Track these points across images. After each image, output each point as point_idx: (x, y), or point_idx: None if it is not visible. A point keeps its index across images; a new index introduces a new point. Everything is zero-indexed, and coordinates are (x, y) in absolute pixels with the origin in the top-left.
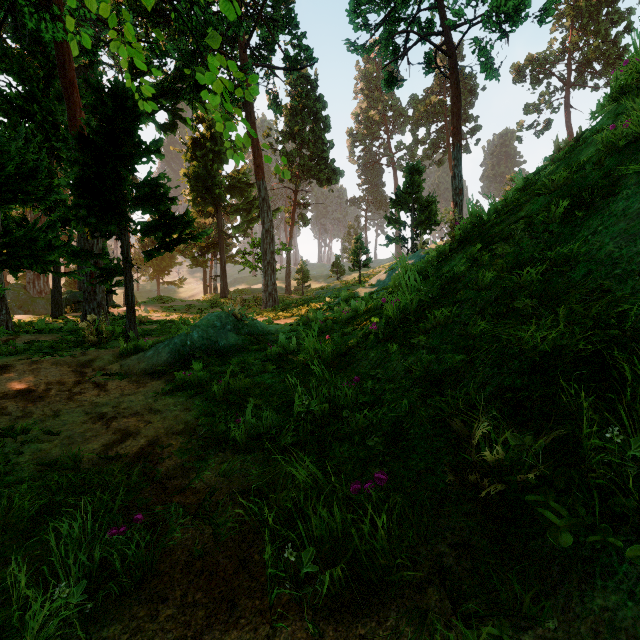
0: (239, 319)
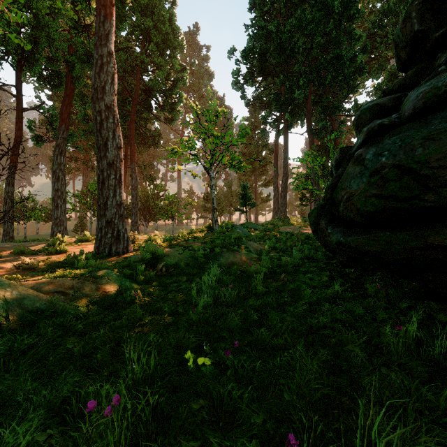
0: None
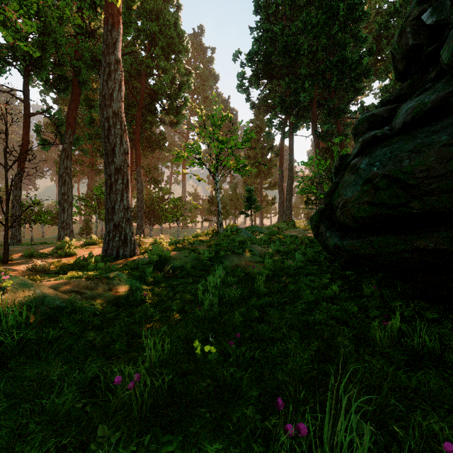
0: None
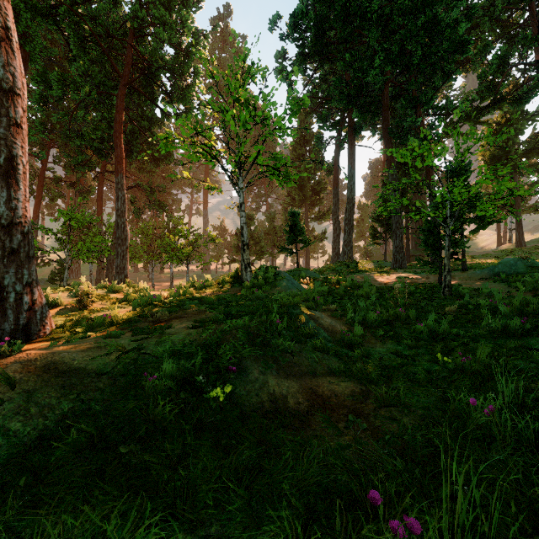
0: (524, 259)
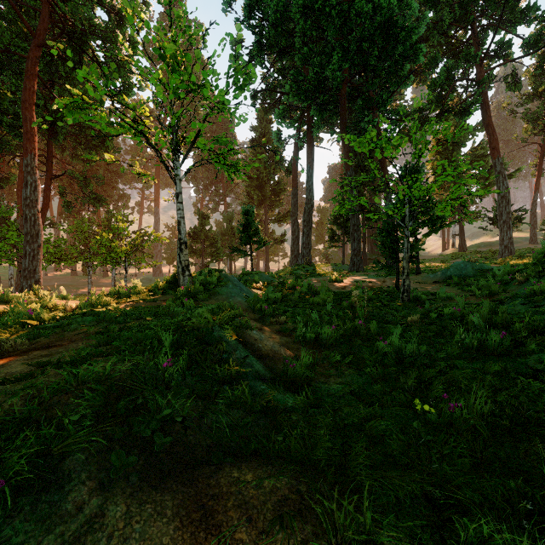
0: (473, 263)
